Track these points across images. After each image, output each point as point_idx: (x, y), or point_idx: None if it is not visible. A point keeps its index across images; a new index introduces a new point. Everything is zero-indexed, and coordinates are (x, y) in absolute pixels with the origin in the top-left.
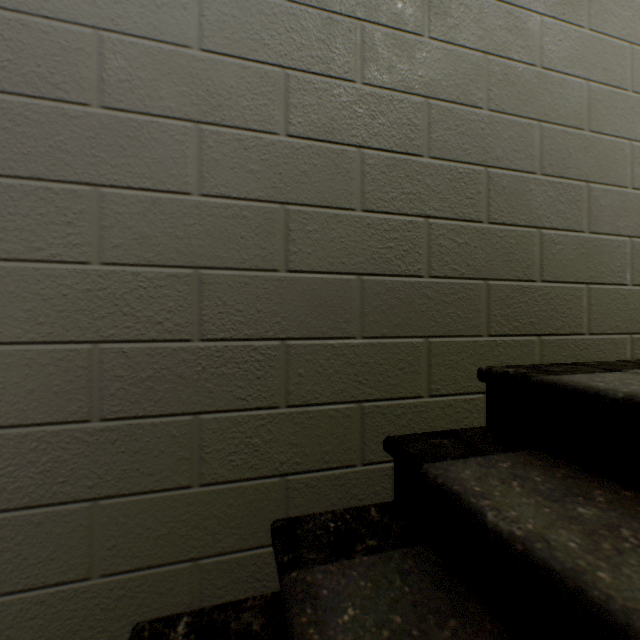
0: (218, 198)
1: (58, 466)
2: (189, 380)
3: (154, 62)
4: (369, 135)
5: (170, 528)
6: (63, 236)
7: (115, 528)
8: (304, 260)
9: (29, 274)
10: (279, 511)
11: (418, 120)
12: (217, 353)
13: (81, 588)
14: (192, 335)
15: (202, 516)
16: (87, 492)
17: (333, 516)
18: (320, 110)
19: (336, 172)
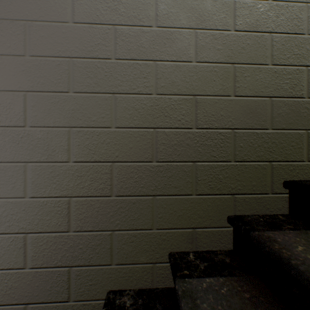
0: (203, 63)
1: (140, 180)
2: (191, 146)
3: (177, 4)
4: (275, 26)
5: (183, 212)
6: (142, 83)
7: (161, 209)
8: (242, 91)
9: (130, 99)
10: (231, 211)
11: (302, 15)
12: (203, 134)
13: (149, 233)
14: (192, 126)
15: (196, 209)
16: (151, 192)
17: (259, 216)
18: (250, 16)
19: (258, 46)
